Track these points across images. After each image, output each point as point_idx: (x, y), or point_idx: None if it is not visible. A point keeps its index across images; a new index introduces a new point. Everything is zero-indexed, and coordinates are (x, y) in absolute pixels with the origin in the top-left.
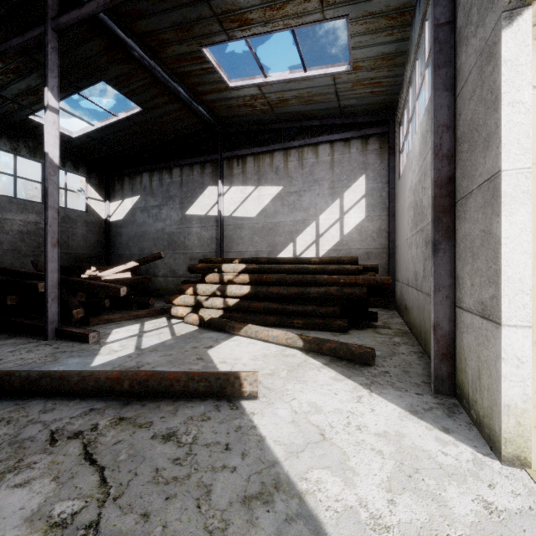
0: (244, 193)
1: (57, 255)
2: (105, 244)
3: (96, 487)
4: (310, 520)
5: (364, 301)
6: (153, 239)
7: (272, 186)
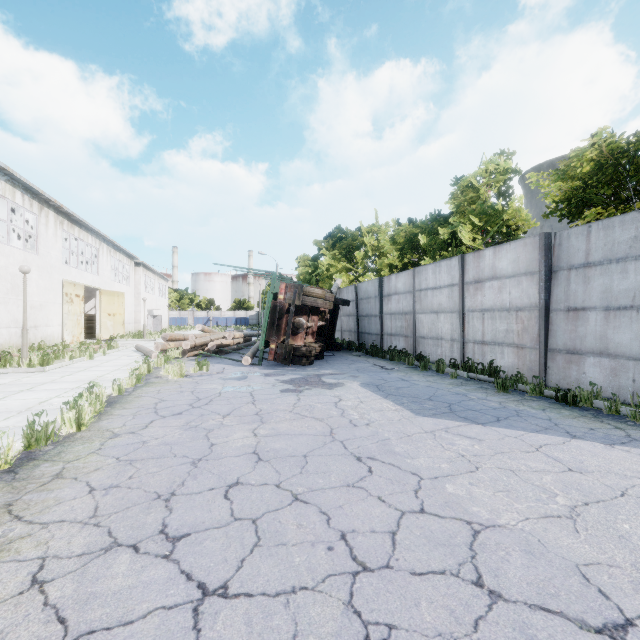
0: None
1: None
2: None
3: None
4: None
5: None
6: None
7: None
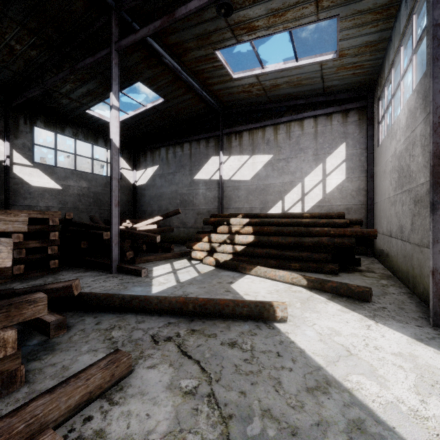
0: (240, 161)
1: (118, 213)
2: (132, 202)
3: (200, 372)
4: (363, 407)
5: (350, 249)
6: (169, 199)
7: (264, 155)
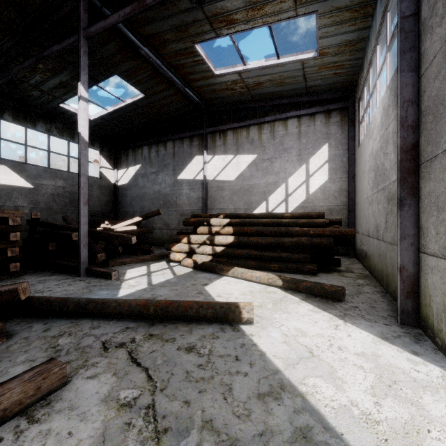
0: (225, 160)
1: (87, 212)
2: (113, 203)
3: (146, 381)
4: (313, 413)
5: (330, 249)
6: (151, 199)
7: (248, 154)
